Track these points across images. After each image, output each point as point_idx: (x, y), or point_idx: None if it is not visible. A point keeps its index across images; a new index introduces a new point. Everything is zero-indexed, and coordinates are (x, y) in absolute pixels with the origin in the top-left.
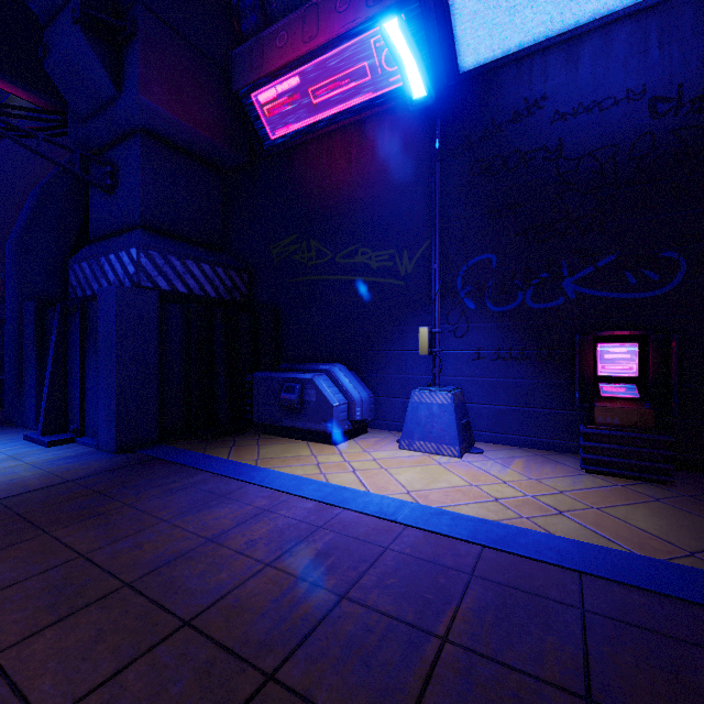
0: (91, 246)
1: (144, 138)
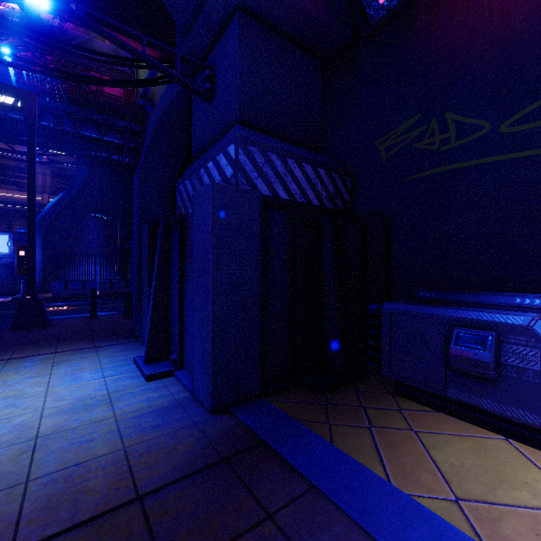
0: (193, 164)
1: (242, 16)
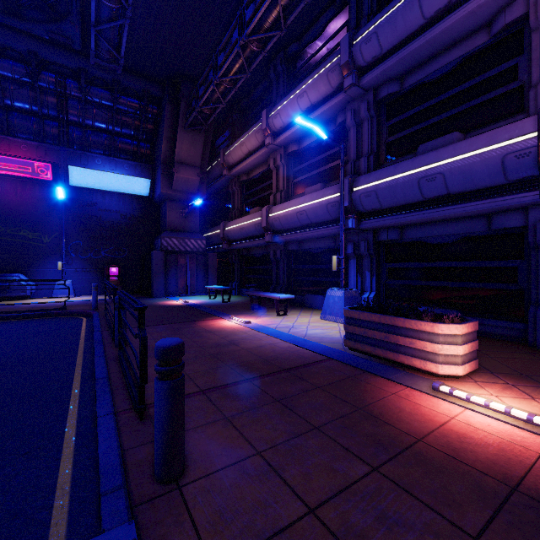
0: None
1: None
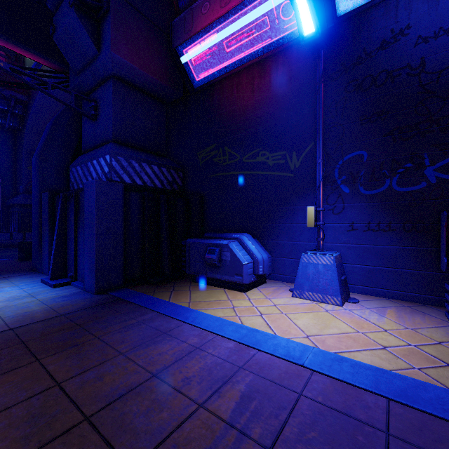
0: (83, 156)
1: (115, 81)
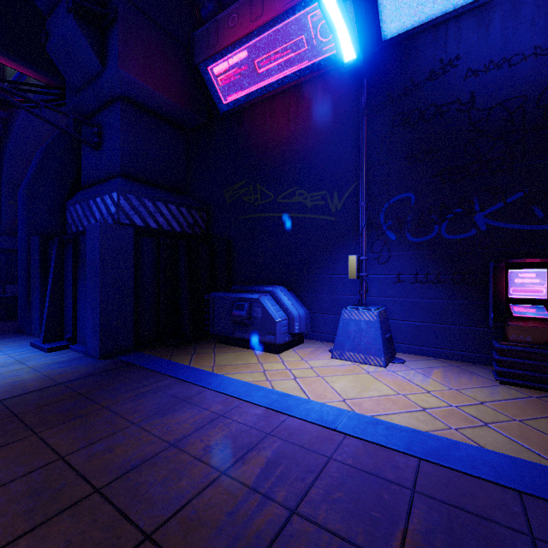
0: (83, 192)
1: (123, 103)
